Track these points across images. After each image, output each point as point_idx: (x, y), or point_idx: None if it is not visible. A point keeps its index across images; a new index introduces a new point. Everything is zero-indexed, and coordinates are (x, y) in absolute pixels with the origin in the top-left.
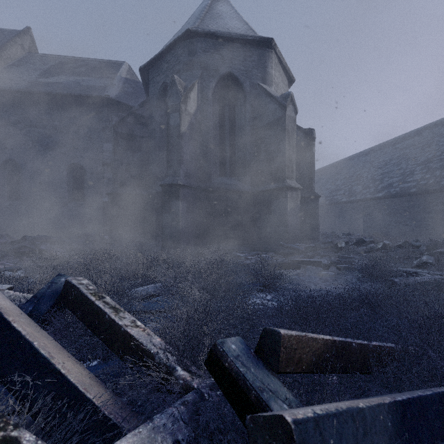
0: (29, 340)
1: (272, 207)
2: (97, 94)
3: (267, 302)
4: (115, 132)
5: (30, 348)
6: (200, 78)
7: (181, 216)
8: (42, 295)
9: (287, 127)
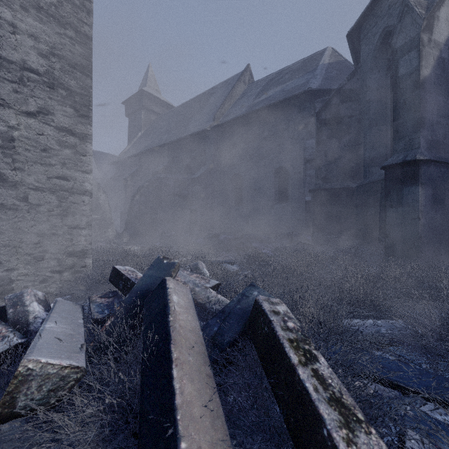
0: (178, 427)
1: None
2: (299, 92)
3: None
4: (318, 121)
5: None
6: None
7: (421, 210)
8: (230, 311)
9: None
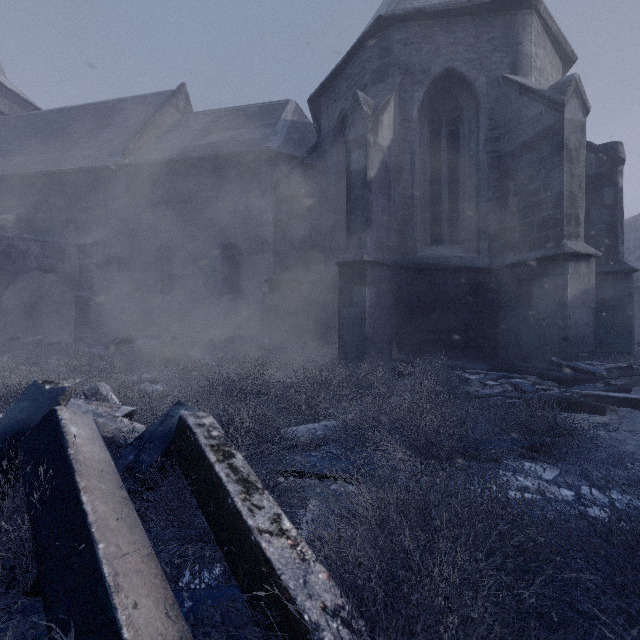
0: (94, 536)
1: (532, 292)
2: (255, 148)
3: (547, 486)
4: (276, 195)
5: (91, 556)
6: (399, 88)
7: (368, 311)
8: (151, 435)
9: (566, 143)
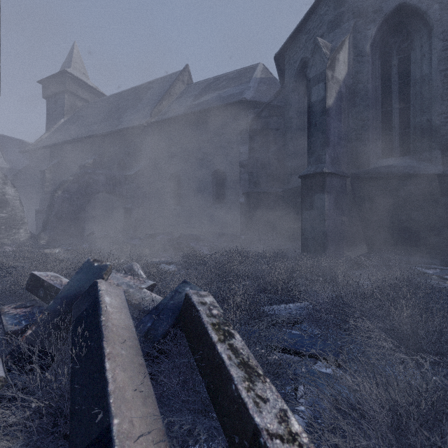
0: (110, 408)
1: None
2: (235, 100)
3: None
4: (250, 130)
5: (107, 431)
6: (353, 30)
7: (327, 213)
8: (164, 307)
9: None
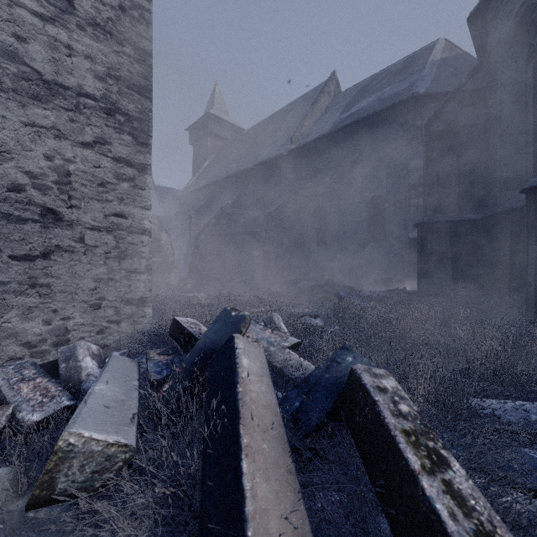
0: None
1: None
2: (401, 99)
3: None
4: (427, 134)
5: None
6: None
7: None
8: (316, 381)
9: None
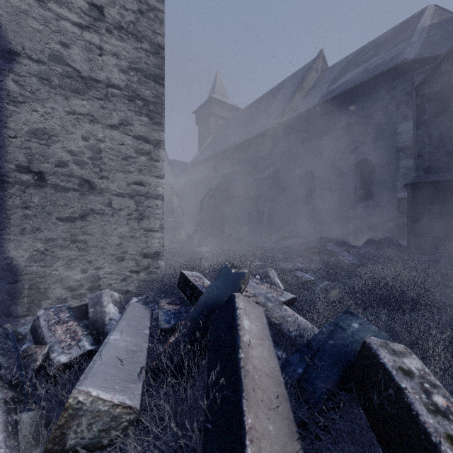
0: None
1: None
2: (388, 67)
3: None
4: (418, 97)
5: None
6: None
7: None
8: (319, 347)
9: None
